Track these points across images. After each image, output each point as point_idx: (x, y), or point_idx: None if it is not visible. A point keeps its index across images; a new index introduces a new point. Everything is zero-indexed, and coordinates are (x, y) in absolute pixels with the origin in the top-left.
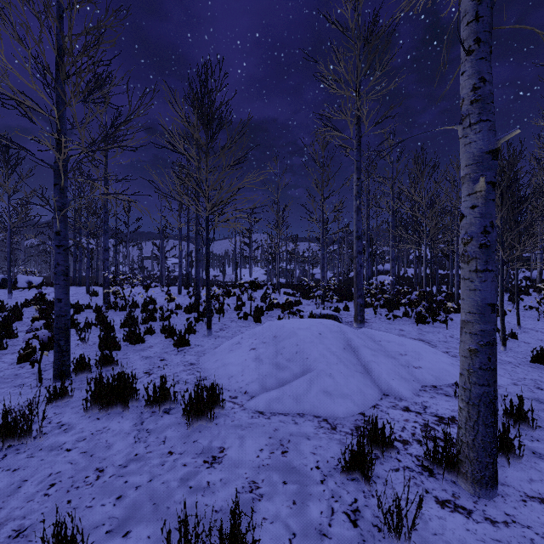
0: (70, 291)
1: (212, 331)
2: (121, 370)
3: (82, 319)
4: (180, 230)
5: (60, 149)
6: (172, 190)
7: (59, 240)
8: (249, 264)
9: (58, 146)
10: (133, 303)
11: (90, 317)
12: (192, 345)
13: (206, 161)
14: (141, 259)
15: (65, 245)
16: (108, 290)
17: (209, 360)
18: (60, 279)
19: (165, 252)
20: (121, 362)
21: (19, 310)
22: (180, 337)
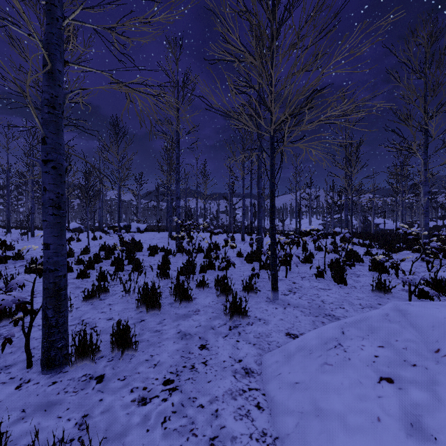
0: (160, 235)
1: (278, 294)
2: (137, 362)
3: (153, 261)
4: (243, 179)
5: (49, 10)
6: (226, 104)
7: (45, 151)
8: (309, 213)
9: (46, 7)
10: (198, 248)
11: (160, 260)
12: (251, 317)
13: (271, 61)
14: (216, 211)
15: (54, 159)
16: (177, 234)
17: (280, 374)
18: (48, 212)
19: (233, 205)
20: (148, 340)
21: (112, 250)
22: (233, 305)
